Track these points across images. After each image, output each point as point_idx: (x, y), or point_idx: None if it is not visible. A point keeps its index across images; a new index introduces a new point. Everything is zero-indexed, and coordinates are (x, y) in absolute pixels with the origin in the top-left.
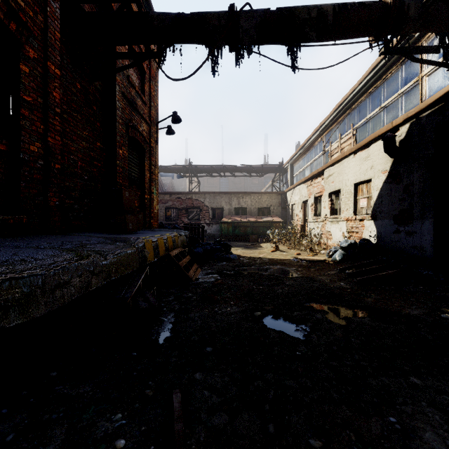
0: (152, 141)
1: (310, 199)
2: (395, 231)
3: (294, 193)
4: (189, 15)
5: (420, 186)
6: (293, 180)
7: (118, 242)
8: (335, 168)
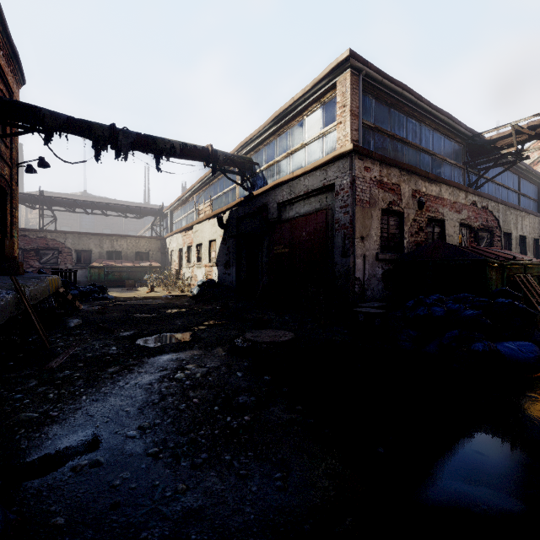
0: (13, 183)
1: (184, 248)
2: (225, 273)
3: (172, 240)
4: (78, 121)
5: (232, 248)
6: (173, 227)
7: (34, 279)
8: (199, 227)
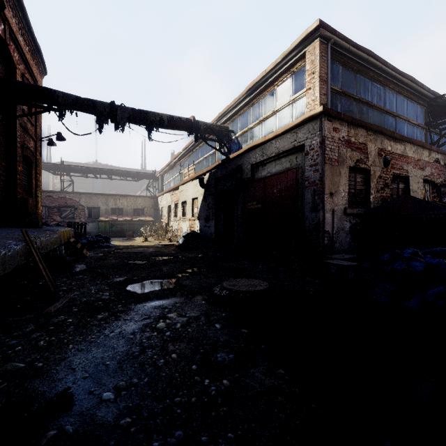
0: (38, 154)
1: (172, 205)
2: (205, 226)
3: (163, 198)
4: (85, 100)
5: (212, 205)
6: (163, 188)
7: (49, 231)
8: (184, 187)
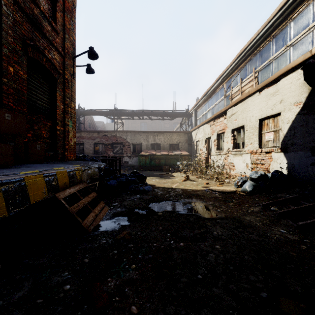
0: (67, 73)
1: (213, 136)
2: (313, 163)
3: (198, 132)
4: None
5: None
6: (197, 122)
7: None
8: (238, 107)
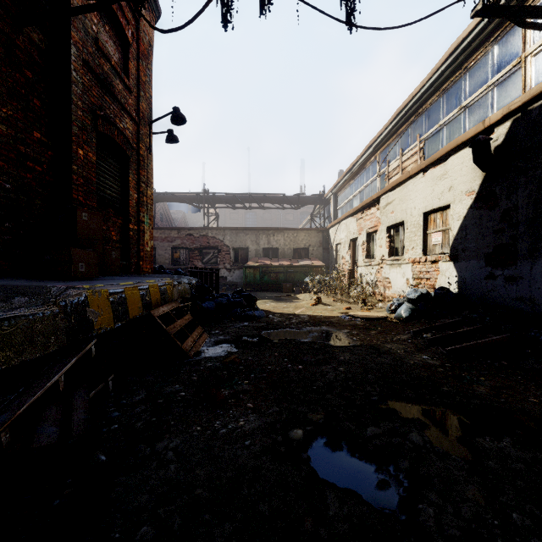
0: (142, 147)
1: (361, 236)
2: (487, 276)
3: (339, 229)
4: None
5: (529, 211)
6: (337, 214)
7: (18, 295)
8: (396, 193)
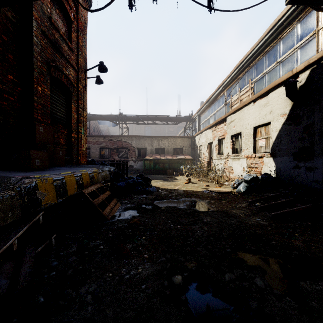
0: (80, 86)
1: (214, 141)
2: (294, 166)
3: (201, 137)
4: None
5: (322, 126)
6: (200, 127)
7: None
8: (236, 115)
